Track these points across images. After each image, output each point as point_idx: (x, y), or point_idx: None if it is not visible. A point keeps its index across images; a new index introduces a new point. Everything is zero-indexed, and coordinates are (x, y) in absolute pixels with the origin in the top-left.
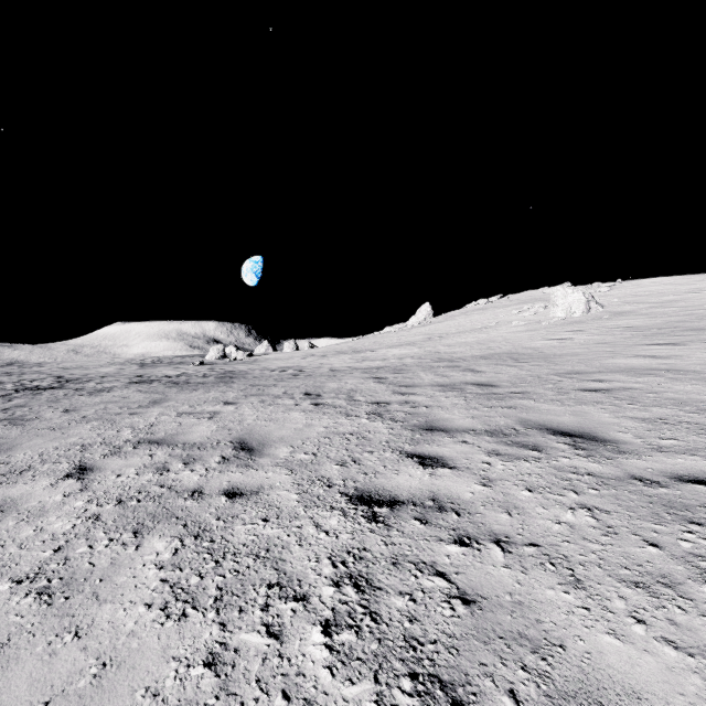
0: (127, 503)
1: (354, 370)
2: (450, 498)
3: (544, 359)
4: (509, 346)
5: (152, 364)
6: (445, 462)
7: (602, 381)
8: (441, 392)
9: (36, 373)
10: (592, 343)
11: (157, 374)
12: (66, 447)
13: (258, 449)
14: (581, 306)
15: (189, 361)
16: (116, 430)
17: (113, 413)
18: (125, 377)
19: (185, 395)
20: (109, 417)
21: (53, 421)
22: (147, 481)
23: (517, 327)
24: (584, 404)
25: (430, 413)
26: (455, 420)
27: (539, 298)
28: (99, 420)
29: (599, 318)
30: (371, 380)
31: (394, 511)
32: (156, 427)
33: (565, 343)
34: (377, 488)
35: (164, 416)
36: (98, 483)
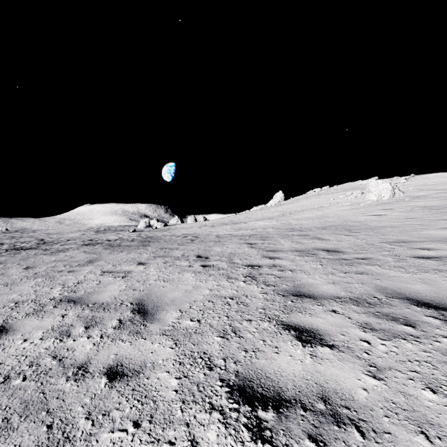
0: (11, 382)
1: (233, 236)
2: (342, 397)
3: (371, 230)
4: (340, 220)
5: (104, 231)
6: (322, 338)
7: (429, 249)
8: (300, 256)
9: (29, 237)
10: (403, 218)
11: (103, 238)
12: (4, 304)
13: (152, 312)
14: (389, 192)
15: (127, 229)
16: (50, 287)
17: (57, 270)
18: (81, 241)
19: (113, 256)
20: (52, 274)
21: (11, 277)
22: (45, 349)
23: (344, 206)
24: (426, 271)
25: (296, 277)
26: (319, 286)
27: (357, 187)
28: (44, 277)
29: (402, 200)
30: (245, 245)
31: (281, 418)
32: (80, 285)
33: (382, 218)
34: (259, 374)
35: (91, 274)
36: (2, 350)
